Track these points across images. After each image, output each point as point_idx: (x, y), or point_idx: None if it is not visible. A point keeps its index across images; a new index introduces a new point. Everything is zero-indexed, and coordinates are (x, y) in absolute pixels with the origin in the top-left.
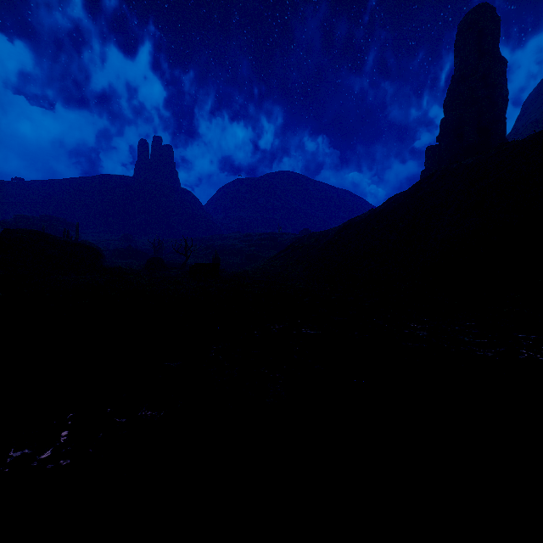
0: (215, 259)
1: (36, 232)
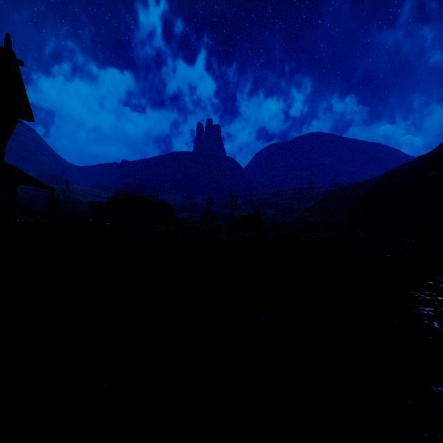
0: (255, 211)
1: (133, 194)
